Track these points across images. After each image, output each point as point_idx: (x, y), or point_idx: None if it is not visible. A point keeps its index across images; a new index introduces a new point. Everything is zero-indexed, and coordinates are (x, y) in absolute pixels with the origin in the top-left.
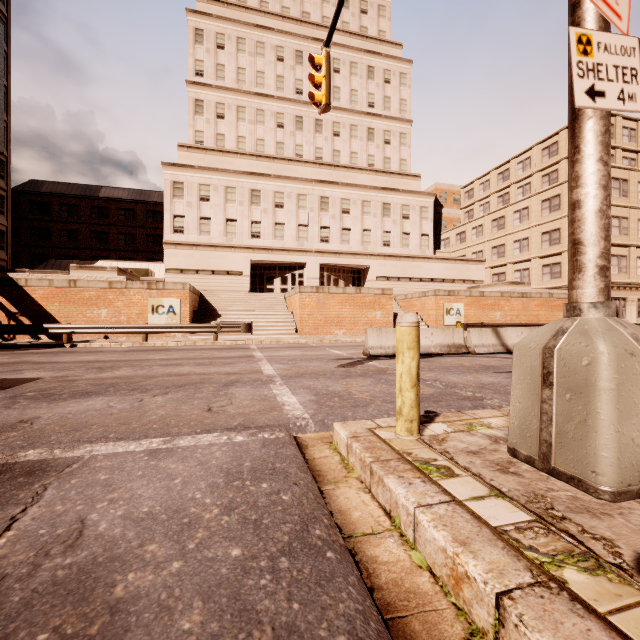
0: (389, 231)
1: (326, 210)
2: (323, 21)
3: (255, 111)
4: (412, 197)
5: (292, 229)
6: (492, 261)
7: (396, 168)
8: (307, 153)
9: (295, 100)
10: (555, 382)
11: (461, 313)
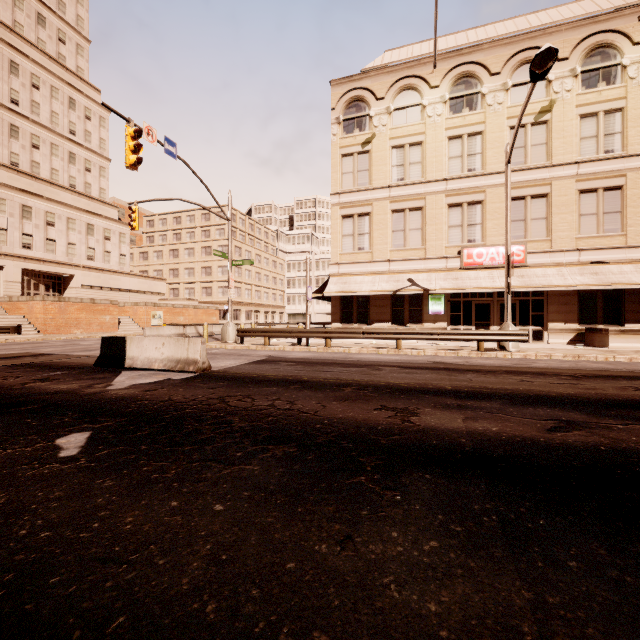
0: (93, 248)
1: (29, 219)
2: (15, 25)
3: None
4: (113, 223)
5: None
6: (170, 279)
7: (97, 194)
8: (0, 154)
9: None
10: (227, 331)
11: (162, 317)
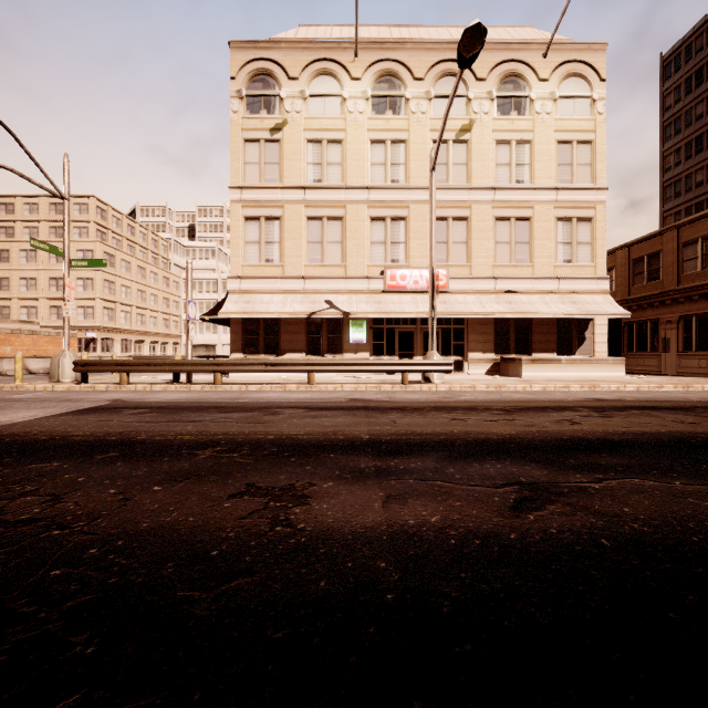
0: None
1: None
2: None
3: None
4: None
5: None
6: None
7: None
8: None
9: None
10: (60, 365)
11: None
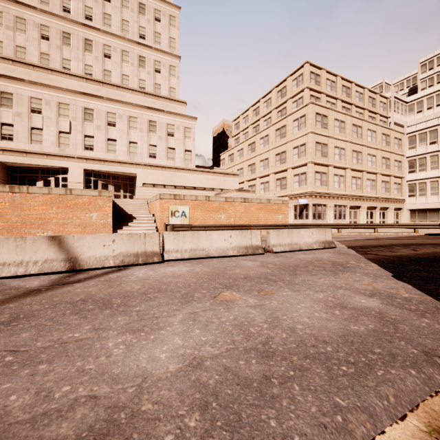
0: (155, 145)
1: (90, 121)
2: None
3: (14, 18)
4: (176, 118)
5: (52, 135)
6: (248, 176)
7: (166, 94)
8: (76, 68)
9: (61, 16)
10: None
11: (187, 215)
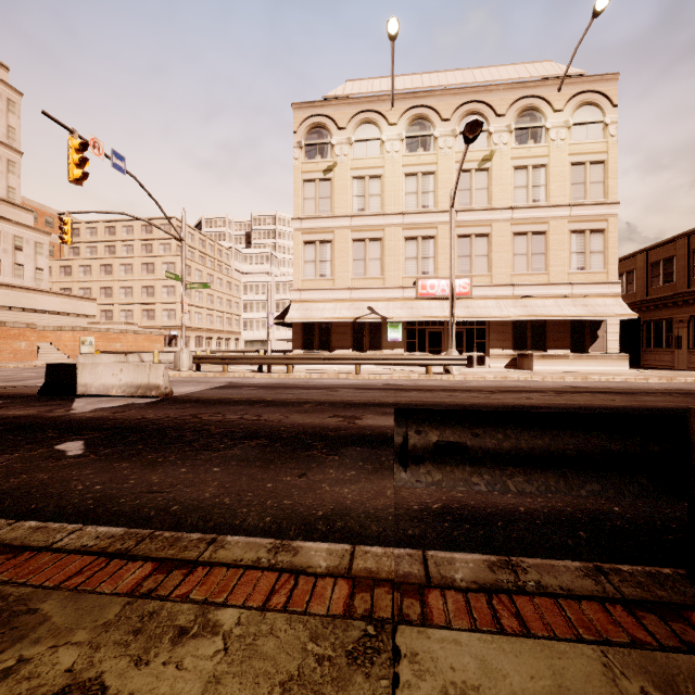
0: None
1: None
2: None
3: None
4: (27, 231)
5: None
6: (101, 299)
7: (3, 194)
8: None
9: None
10: (181, 359)
11: (94, 344)
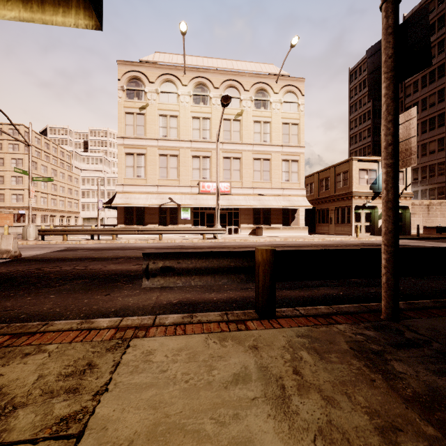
0: None
1: None
2: None
3: None
4: None
5: None
6: None
7: None
8: None
9: None
10: (28, 231)
11: None
